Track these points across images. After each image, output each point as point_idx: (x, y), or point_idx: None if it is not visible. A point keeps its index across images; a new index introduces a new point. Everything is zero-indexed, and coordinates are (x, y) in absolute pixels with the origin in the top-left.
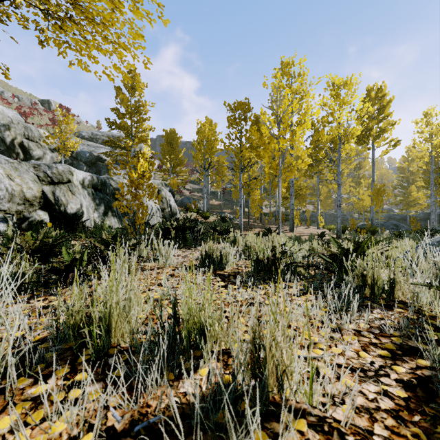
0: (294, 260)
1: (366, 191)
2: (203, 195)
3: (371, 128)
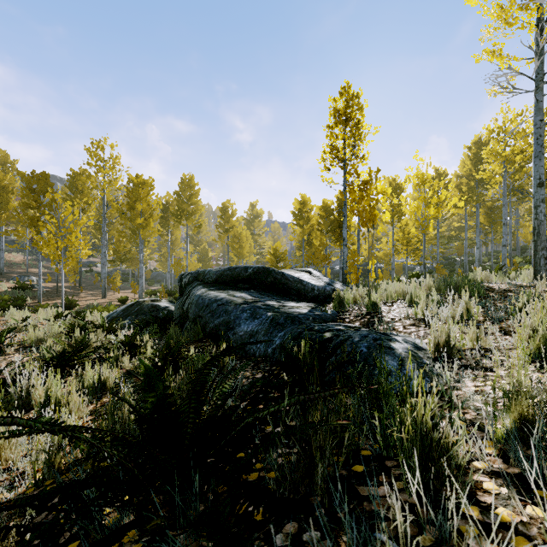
0: (33, 323)
1: (199, 255)
2: None
3: (184, 209)
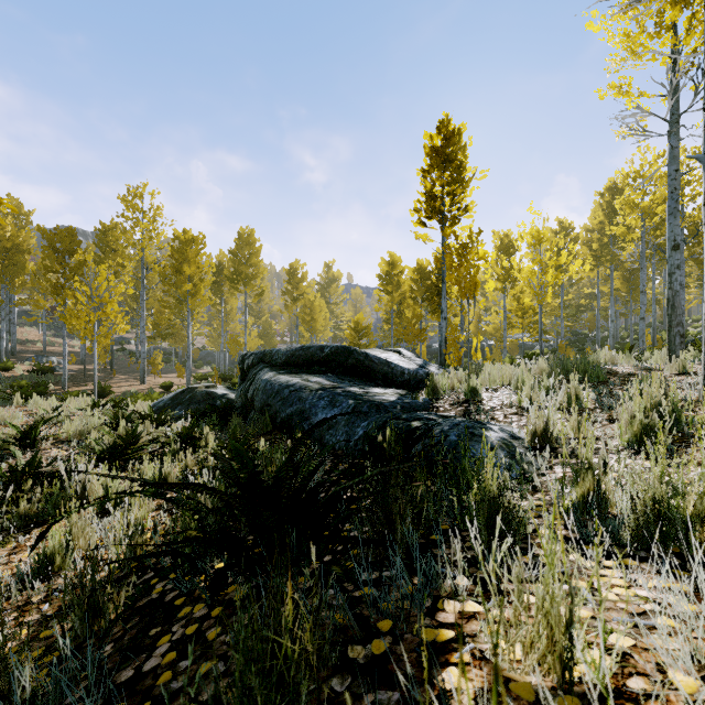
0: (65, 414)
1: (260, 329)
2: (0, 333)
3: (242, 272)
